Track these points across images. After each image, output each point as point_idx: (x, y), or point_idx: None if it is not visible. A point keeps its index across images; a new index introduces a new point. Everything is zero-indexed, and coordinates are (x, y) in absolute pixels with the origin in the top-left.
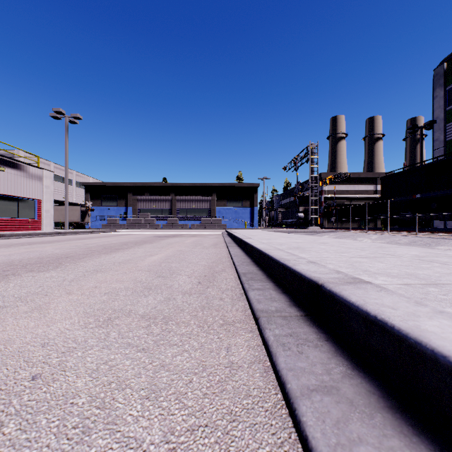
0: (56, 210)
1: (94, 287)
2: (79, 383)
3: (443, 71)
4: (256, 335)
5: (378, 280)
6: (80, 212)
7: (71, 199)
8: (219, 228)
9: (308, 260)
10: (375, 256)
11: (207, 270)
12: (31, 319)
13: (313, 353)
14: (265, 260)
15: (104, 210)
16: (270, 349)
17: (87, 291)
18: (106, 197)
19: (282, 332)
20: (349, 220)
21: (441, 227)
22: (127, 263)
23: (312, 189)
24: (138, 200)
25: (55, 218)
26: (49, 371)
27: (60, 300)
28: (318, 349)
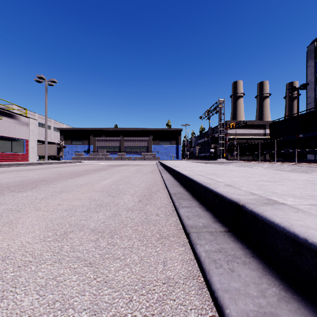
0: (39, 147)
1: (58, 205)
2: (25, 301)
3: (313, 48)
4: (188, 248)
5: (288, 200)
6: (56, 148)
7: (50, 139)
8: (154, 160)
9: (225, 184)
10: (275, 180)
11: (146, 191)
12: (0, 233)
13: (244, 271)
14: (190, 183)
15: (73, 147)
16: (203, 266)
17: (51, 208)
18: (74, 138)
19: (211, 248)
20: (246, 154)
21: (312, 159)
22: (86, 185)
23: (220, 132)
24: (97, 140)
25: (39, 153)
26: (1, 288)
27: (29, 215)
28: (247, 266)
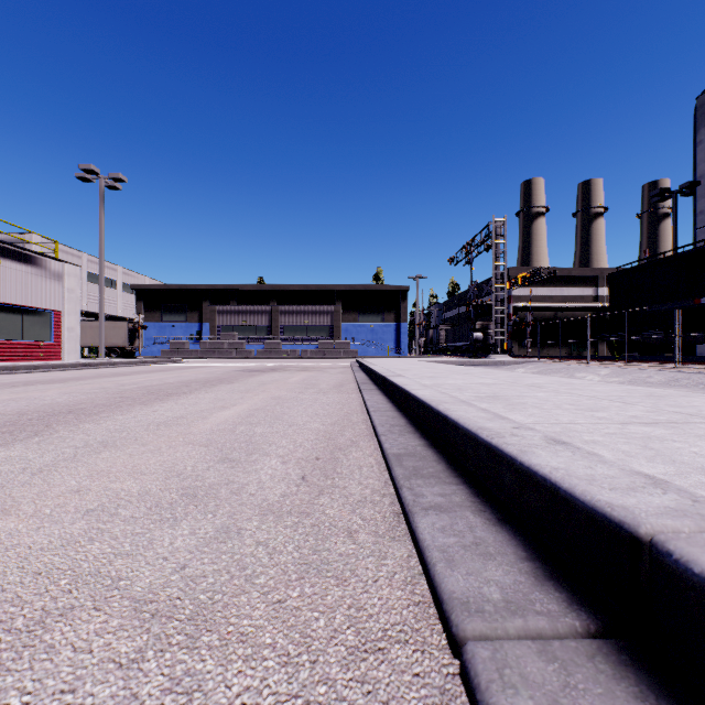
0: (89, 327)
1: (74, 492)
2: None
3: None
4: None
5: None
6: (127, 331)
7: (115, 311)
8: (346, 356)
9: (546, 436)
10: (669, 418)
11: (321, 444)
12: None
13: None
14: (437, 424)
15: (166, 327)
16: None
17: (50, 503)
18: (169, 307)
19: None
20: (553, 344)
21: None
22: (173, 424)
23: (496, 294)
24: (218, 312)
25: (88, 341)
26: None
27: None
28: None
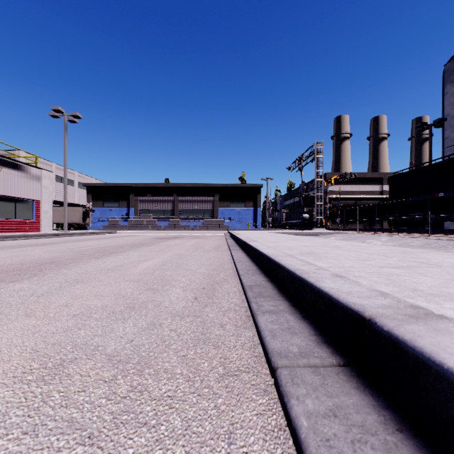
0: (57, 211)
1: (65, 306)
2: None
3: (453, 67)
4: (274, 400)
5: (446, 308)
6: (81, 213)
7: (73, 200)
8: (222, 229)
9: (333, 273)
10: (408, 264)
11: (206, 281)
12: None
13: None
14: (274, 269)
15: (106, 211)
16: (305, 453)
17: (52, 311)
18: (108, 198)
19: (318, 405)
20: (354, 221)
21: (451, 228)
22: (116, 270)
23: (317, 189)
24: (139, 201)
25: (56, 219)
26: None
27: (11, 327)
28: None
